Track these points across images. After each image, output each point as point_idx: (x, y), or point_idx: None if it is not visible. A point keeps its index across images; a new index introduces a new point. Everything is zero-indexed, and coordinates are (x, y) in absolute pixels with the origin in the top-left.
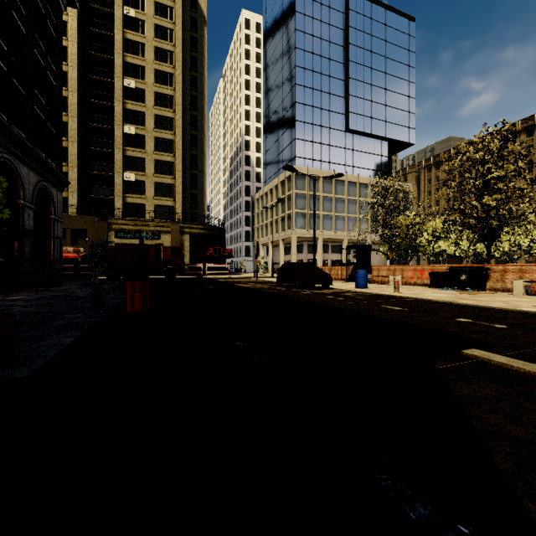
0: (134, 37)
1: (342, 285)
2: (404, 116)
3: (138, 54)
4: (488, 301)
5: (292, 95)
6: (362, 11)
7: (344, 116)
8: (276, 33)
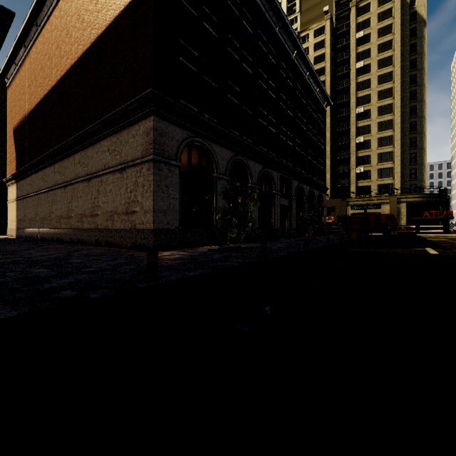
0: (363, 78)
1: None
2: None
3: (366, 87)
4: None
5: None
6: None
7: None
8: None
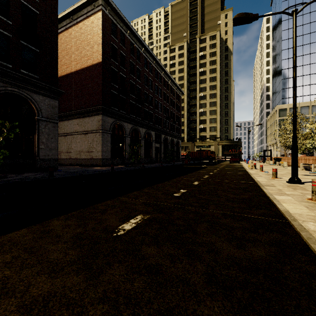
0: (202, 77)
1: None
2: None
3: (204, 82)
4: None
5: (280, 66)
6: None
7: None
8: (275, 31)
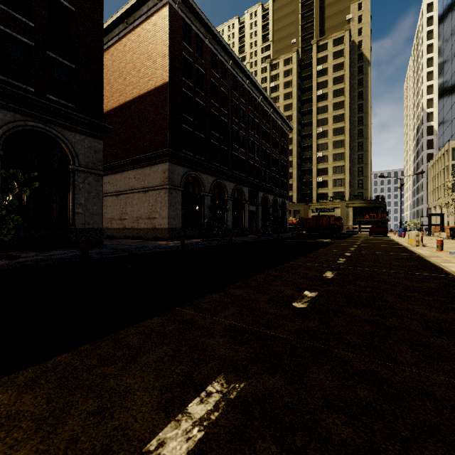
0: (322, 104)
1: None
2: None
3: (324, 112)
4: None
5: (454, 77)
6: None
7: None
8: (445, 21)
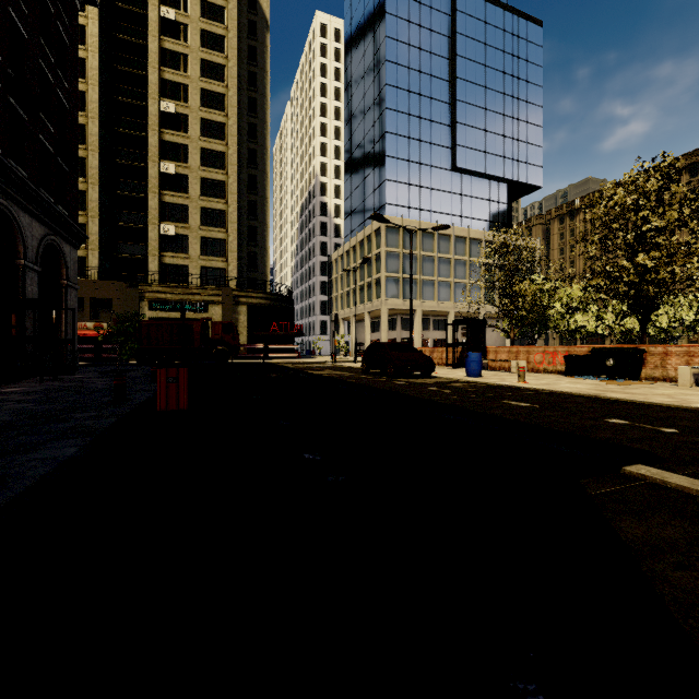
0: (174, 46)
1: (449, 372)
2: (528, 151)
3: (179, 68)
4: (646, 394)
5: (382, 123)
6: (473, 12)
7: (450, 151)
8: (361, 41)
